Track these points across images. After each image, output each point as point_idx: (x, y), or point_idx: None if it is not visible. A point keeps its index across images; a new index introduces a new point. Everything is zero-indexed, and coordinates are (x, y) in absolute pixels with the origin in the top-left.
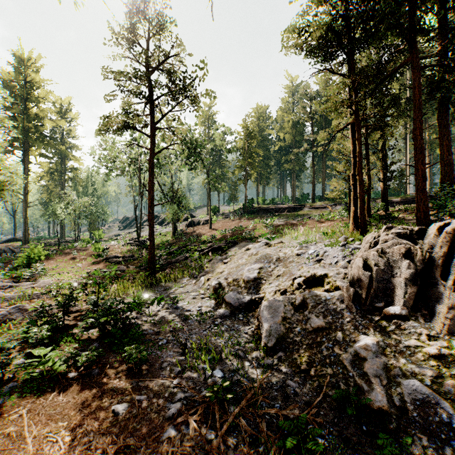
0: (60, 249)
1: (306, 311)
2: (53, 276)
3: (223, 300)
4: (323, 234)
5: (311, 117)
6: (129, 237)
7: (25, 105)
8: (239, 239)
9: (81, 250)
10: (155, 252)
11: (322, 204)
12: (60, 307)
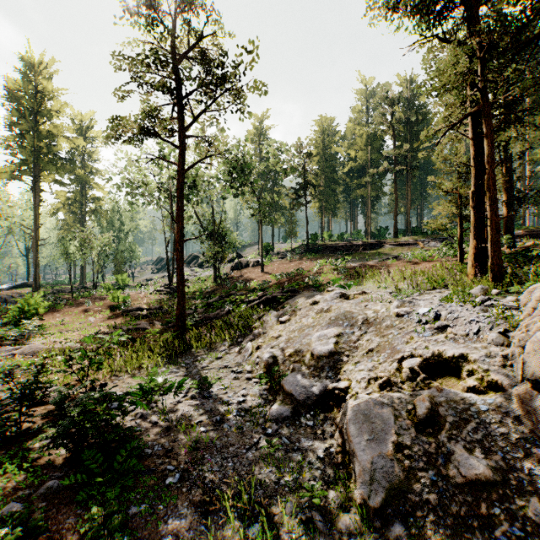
0: (73, 298)
1: (438, 431)
2: (52, 335)
3: (280, 386)
4: (427, 282)
5: (393, 127)
6: (162, 283)
7: (35, 120)
8: (301, 287)
9: (98, 299)
10: (189, 303)
11: (409, 239)
12: (14, 402)
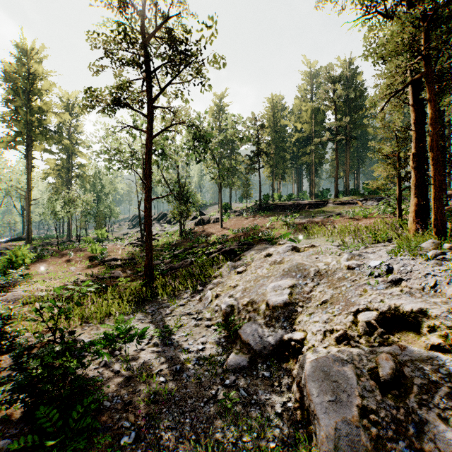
0: (59, 250)
1: (405, 393)
2: (36, 283)
3: (237, 334)
4: (371, 236)
5: (334, 103)
6: (136, 236)
7: (28, 98)
8: (255, 240)
9: (80, 251)
10: (158, 254)
11: (349, 199)
12: None
